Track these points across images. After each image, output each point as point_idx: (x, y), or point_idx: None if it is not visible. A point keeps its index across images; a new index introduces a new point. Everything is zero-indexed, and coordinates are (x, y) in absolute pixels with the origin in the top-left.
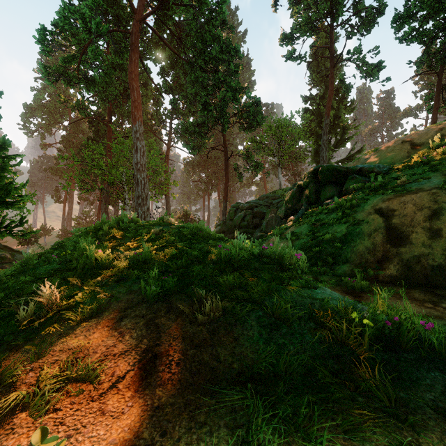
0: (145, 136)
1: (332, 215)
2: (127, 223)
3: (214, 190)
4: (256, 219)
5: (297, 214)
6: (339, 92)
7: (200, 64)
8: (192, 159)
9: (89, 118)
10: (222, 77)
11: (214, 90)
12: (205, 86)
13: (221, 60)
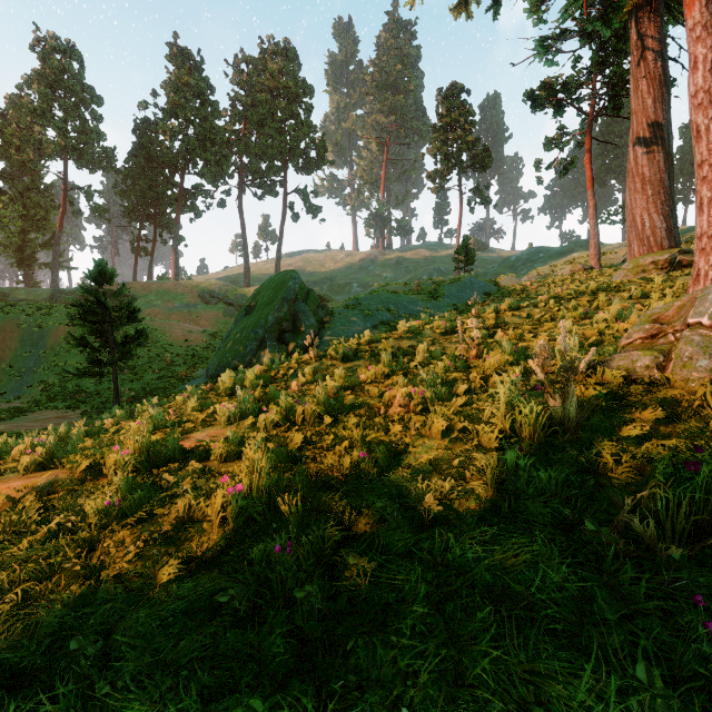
0: None
1: None
2: None
3: None
4: None
5: None
6: (47, 192)
7: None
8: None
9: None
10: None
11: None
12: None
13: None
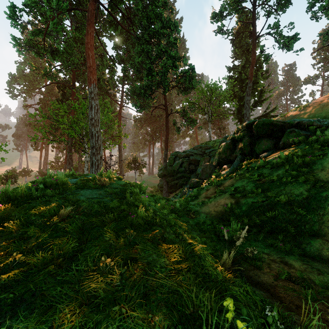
0: (101, 97)
1: (280, 171)
2: (43, 189)
3: (158, 141)
4: (192, 166)
5: (233, 165)
6: (256, 62)
7: (145, 38)
8: (140, 117)
9: (56, 83)
10: (163, 48)
11: (157, 59)
12: (149, 56)
13: (163, 34)
